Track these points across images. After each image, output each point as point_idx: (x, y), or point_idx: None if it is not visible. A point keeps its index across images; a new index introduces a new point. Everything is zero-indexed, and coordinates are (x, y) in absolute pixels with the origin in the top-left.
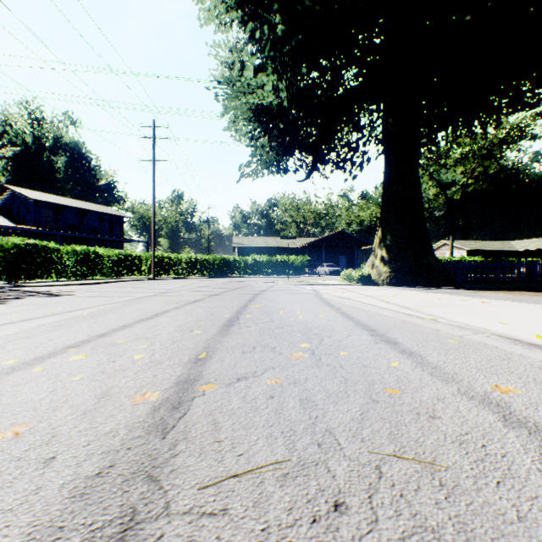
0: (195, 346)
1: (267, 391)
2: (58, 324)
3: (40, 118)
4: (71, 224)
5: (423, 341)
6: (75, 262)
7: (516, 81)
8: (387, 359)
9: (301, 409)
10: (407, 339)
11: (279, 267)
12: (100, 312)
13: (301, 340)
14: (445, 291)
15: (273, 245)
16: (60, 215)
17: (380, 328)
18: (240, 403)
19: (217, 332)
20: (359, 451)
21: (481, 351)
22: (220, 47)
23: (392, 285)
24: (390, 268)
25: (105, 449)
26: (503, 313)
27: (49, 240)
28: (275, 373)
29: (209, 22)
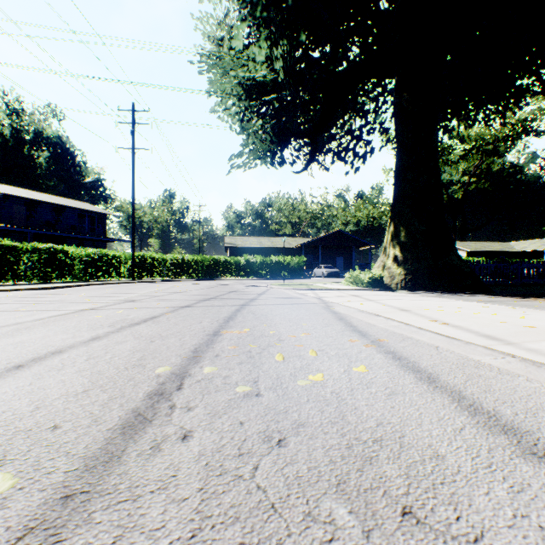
0: None
1: None
2: None
3: (18, 110)
4: (46, 222)
5: None
6: (37, 263)
7: None
8: None
9: None
10: None
11: (274, 268)
12: None
13: None
14: (486, 299)
15: (268, 245)
16: (34, 211)
17: None
18: None
19: (59, 487)
20: None
21: None
22: (207, 20)
23: (408, 290)
24: (406, 270)
25: None
26: None
27: (21, 238)
28: None
29: None
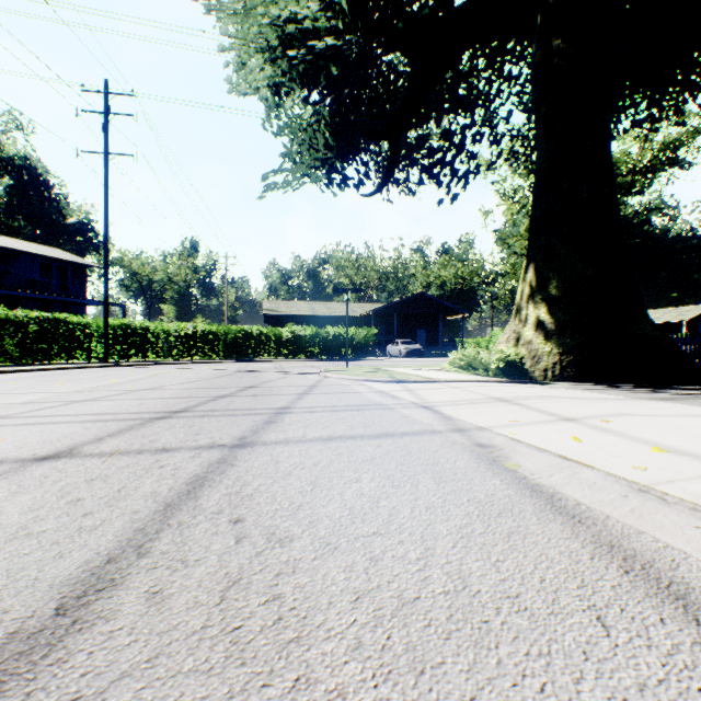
0: None
1: None
2: None
3: None
4: None
5: None
6: None
7: None
8: None
9: None
10: None
11: (332, 344)
12: None
13: None
14: None
15: (323, 312)
16: None
17: None
18: None
19: None
20: None
21: None
22: None
23: (566, 381)
24: (562, 346)
25: None
26: None
27: None
28: None
29: None
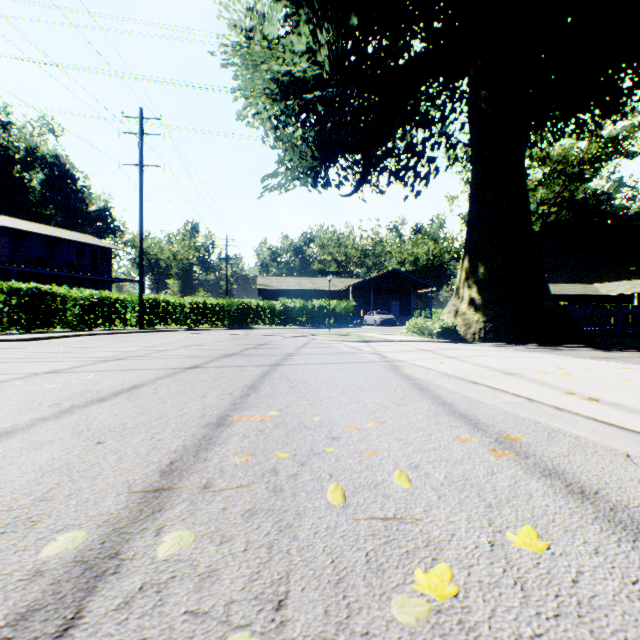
0: None
1: None
2: None
3: (6, 122)
4: (37, 257)
5: None
6: (16, 308)
7: None
8: None
9: None
10: None
11: (317, 314)
12: None
13: None
14: (600, 355)
15: (309, 287)
16: (20, 244)
17: None
18: None
19: None
20: None
21: None
22: (234, 4)
23: (488, 342)
24: (485, 316)
25: None
26: None
27: (4, 277)
28: None
29: None
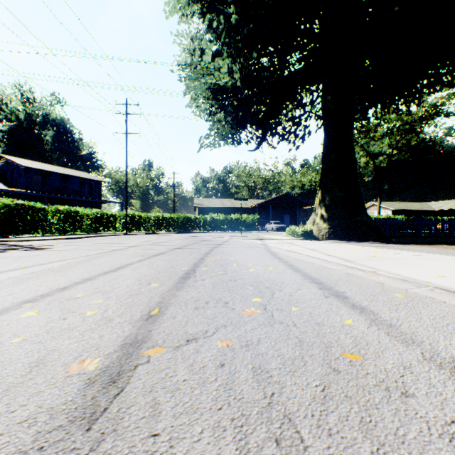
0: (149, 301)
1: (217, 357)
2: (25, 277)
3: (31, 98)
4: (57, 188)
5: (370, 295)
6: (59, 220)
7: (436, 65)
8: (339, 315)
9: (254, 383)
10: (355, 292)
11: (234, 224)
12: (70, 264)
13: (253, 293)
14: (378, 245)
15: (229, 205)
16: (47, 180)
17: (327, 281)
18: (187, 374)
19: (173, 285)
20: (328, 454)
21: (431, 306)
22: (183, 36)
23: (330, 240)
24: (329, 225)
25: (10, 449)
26: (437, 266)
27: (38, 201)
28: (227, 333)
29: (173, 14)
